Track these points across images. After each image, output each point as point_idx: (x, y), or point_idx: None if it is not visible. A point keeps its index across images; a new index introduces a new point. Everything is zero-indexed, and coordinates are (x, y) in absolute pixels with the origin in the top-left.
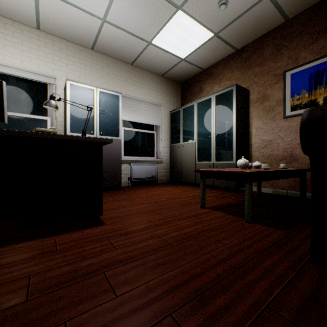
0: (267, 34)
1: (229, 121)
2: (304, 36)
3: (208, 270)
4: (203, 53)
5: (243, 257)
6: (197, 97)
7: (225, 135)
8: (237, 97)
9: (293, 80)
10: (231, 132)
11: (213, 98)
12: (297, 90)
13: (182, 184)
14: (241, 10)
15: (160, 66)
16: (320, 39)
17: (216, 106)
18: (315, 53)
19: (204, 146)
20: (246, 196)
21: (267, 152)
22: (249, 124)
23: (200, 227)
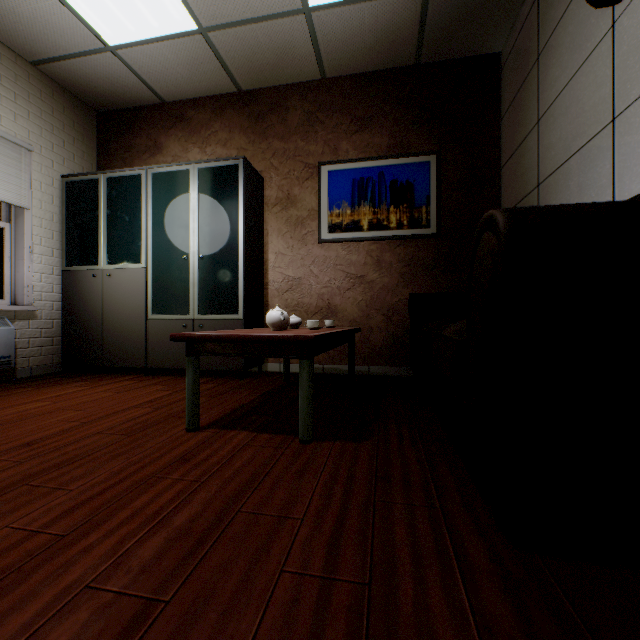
0: (295, 87)
1: (231, 230)
2: (346, 116)
3: (320, 639)
4: (169, 60)
5: (359, 540)
6: (147, 161)
7: (222, 259)
8: (246, 185)
9: (331, 182)
10: (234, 253)
11: (195, 172)
12: (337, 200)
13: (106, 372)
14: (261, 10)
15: (28, 31)
16: (364, 131)
17: (202, 191)
18: (359, 150)
19: (170, 280)
20: (304, 388)
21: (294, 298)
22: (264, 245)
23: (218, 491)
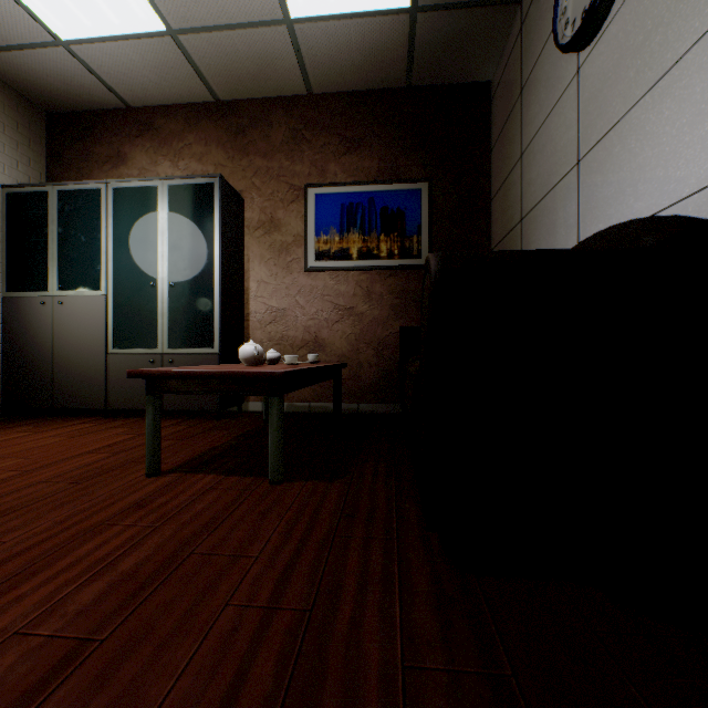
0: (279, 101)
1: (206, 255)
2: (334, 136)
3: (253, 660)
4: (133, 61)
5: (310, 572)
6: (109, 172)
7: (195, 287)
8: (223, 206)
9: (319, 206)
10: (209, 281)
11: (164, 189)
12: (325, 226)
13: (57, 415)
14: (238, 17)
15: None
16: (354, 153)
17: (172, 211)
18: (348, 174)
19: (135, 309)
20: (274, 426)
21: (278, 331)
22: (245, 272)
23: (172, 535)
